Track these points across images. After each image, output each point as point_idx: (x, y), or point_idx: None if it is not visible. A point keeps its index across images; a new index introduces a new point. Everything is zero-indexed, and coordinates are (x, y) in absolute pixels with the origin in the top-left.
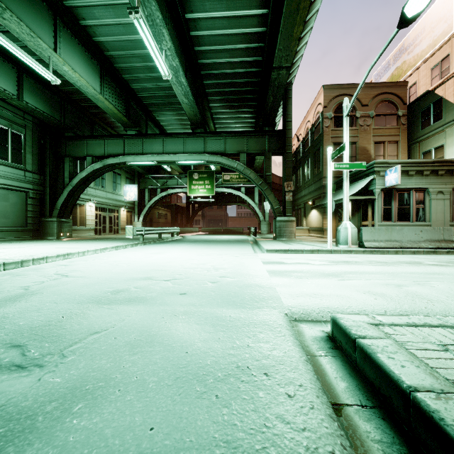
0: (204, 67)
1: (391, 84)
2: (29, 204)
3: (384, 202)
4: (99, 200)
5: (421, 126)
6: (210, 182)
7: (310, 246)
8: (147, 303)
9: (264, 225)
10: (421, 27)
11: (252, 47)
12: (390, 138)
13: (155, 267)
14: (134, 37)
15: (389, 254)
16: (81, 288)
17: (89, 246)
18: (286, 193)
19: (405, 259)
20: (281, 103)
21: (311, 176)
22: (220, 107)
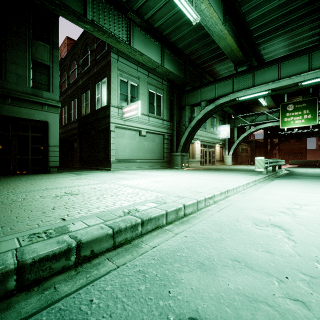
0: None
1: None
2: (165, 143)
3: None
4: (203, 139)
5: None
6: (310, 111)
7: None
8: None
9: None
10: None
11: None
12: None
13: None
14: None
15: None
16: None
17: (225, 178)
18: None
19: None
20: None
21: None
22: None
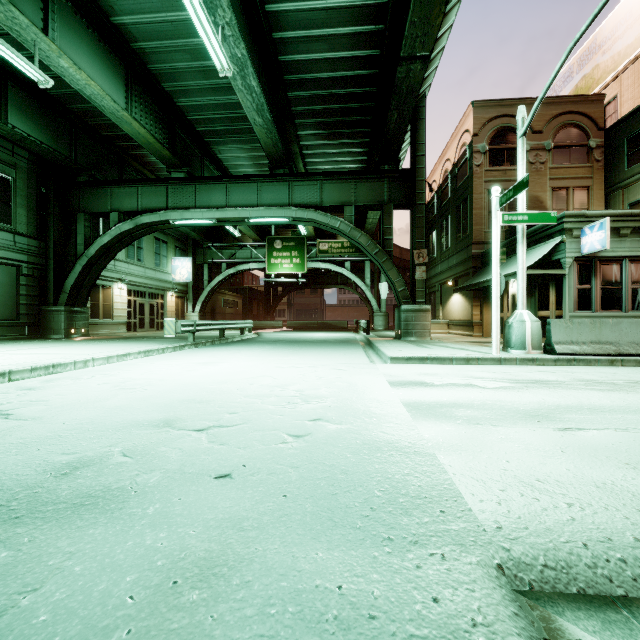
0: (289, 67)
1: (578, 98)
2: (22, 285)
3: (579, 279)
4: (134, 280)
5: (626, 163)
6: (299, 254)
7: (461, 351)
8: (120, 518)
9: (379, 317)
10: (624, 10)
11: (365, 32)
12: (577, 182)
13: (193, 393)
14: (176, 15)
15: (598, 365)
16: (2, 454)
17: (101, 350)
18: (416, 267)
19: None
20: (408, 131)
21: (451, 243)
22: (314, 136)
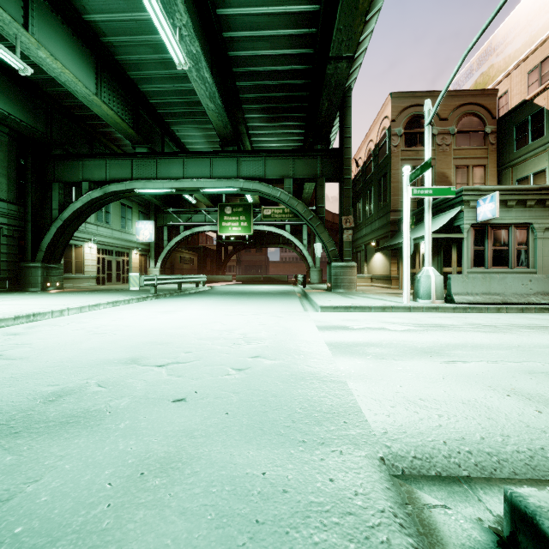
0: (237, 61)
1: (476, 92)
2: (3, 244)
3: (475, 242)
4: (103, 240)
5: (514, 146)
6: (246, 218)
7: (379, 301)
8: (98, 432)
9: (314, 272)
10: (514, 20)
11: (301, 34)
12: (475, 161)
13: (154, 336)
14: (139, 15)
15: (488, 312)
16: None
17: (74, 301)
18: (344, 230)
19: (519, 322)
20: (338, 116)
21: (374, 211)
22: (259, 119)
